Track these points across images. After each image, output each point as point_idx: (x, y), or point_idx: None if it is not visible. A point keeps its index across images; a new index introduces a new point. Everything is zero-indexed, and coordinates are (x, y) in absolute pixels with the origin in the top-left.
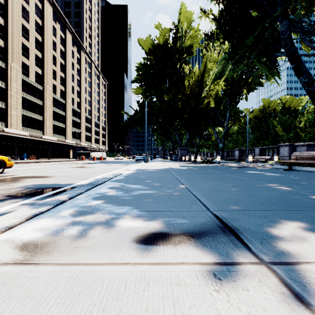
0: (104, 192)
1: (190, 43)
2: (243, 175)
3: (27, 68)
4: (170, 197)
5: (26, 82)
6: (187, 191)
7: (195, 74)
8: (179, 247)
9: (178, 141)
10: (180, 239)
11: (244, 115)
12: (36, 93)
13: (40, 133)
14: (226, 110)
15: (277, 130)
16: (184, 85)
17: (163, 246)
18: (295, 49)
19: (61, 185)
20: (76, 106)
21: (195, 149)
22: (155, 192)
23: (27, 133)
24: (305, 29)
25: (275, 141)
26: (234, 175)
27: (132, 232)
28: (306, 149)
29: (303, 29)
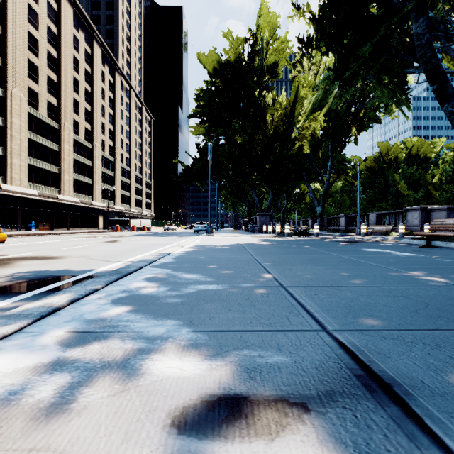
0: (135, 287)
1: (275, 59)
2: (361, 256)
3: (35, 97)
4: (248, 299)
5: (35, 118)
6: (277, 286)
7: (281, 105)
8: (282, 450)
9: (257, 204)
10: (279, 419)
11: (353, 165)
12: (48, 133)
13: (55, 192)
14: (327, 157)
15: (399, 187)
16: (265, 121)
17: (241, 446)
18: (438, 62)
19: (73, 272)
20: (107, 152)
21: (281, 215)
22: (222, 287)
23: (35, 192)
24: (452, 32)
25: (397, 204)
26: (347, 256)
27: (172, 394)
28: (447, 215)
29: (449, 32)
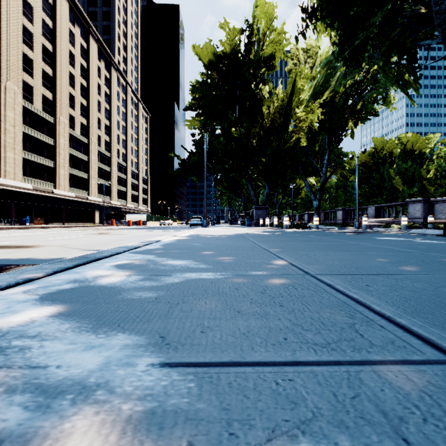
0: (94, 276)
1: (271, 50)
2: (383, 243)
3: (30, 90)
4: (266, 292)
5: (29, 111)
6: (302, 274)
7: (278, 97)
8: None
9: (253, 198)
10: None
11: (351, 157)
12: (44, 127)
13: (50, 186)
14: (323, 151)
15: (394, 182)
16: (262, 113)
17: None
18: None
19: (37, 260)
20: (103, 148)
21: (277, 210)
22: (223, 276)
23: (30, 186)
24: None
25: (392, 199)
26: (366, 243)
27: None
28: None
29: None
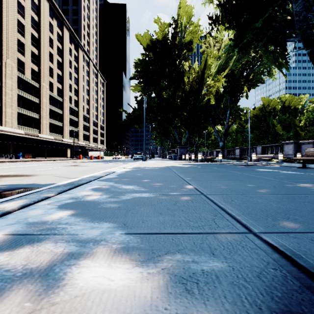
0: (82, 195)
1: (190, 38)
2: (258, 174)
3: (22, 65)
4: (176, 204)
5: (22, 80)
6: (199, 194)
7: (195, 70)
8: None
9: (178, 140)
10: None
11: (245, 112)
12: (32, 90)
13: (36, 132)
14: (226, 107)
15: (277, 129)
16: (183, 82)
17: None
18: (312, 32)
19: (39, 185)
20: (73, 104)
21: (194, 148)
22: (154, 195)
23: (22, 131)
24: None
25: (275, 141)
26: (247, 174)
27: None
28: (313, 147)
29: None
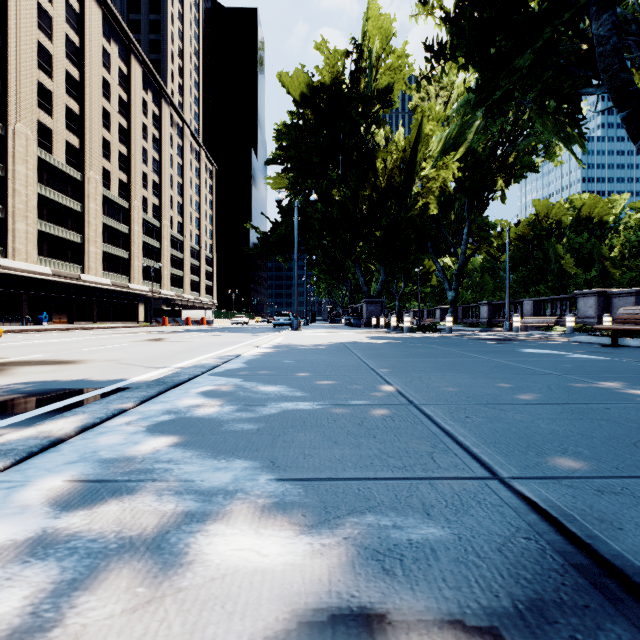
0: (185, 406)
1: (388, 81)
2: (522, 360)
3: (48, 135)
4: (363, 424)
5: (47, 164)
6: (405, 404)
7: (397, 146)
8: None
9: (363, 287)
10: None
11: (500, 231)
12: (67, 186)
13: (76, 270)
14: (462, 221)
15: (564, 263)
16: (375, 169)
17: None
18: (629, 78)
19: (94, 383)
20: (151, 214)
21: (397, 304)
22: (321, 406)
23: (48, 270)
24: None
25: (561, 288)
26: (500, 360)
27: (243, 607)
28: (635, 303)
29: None
